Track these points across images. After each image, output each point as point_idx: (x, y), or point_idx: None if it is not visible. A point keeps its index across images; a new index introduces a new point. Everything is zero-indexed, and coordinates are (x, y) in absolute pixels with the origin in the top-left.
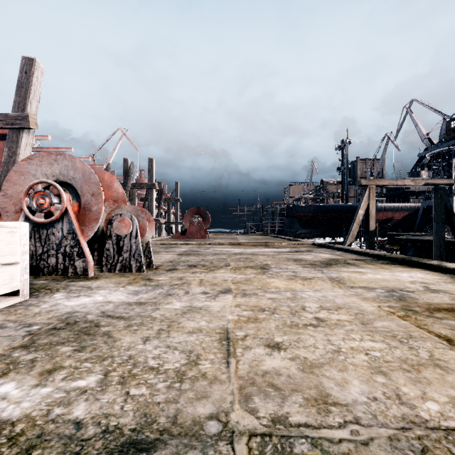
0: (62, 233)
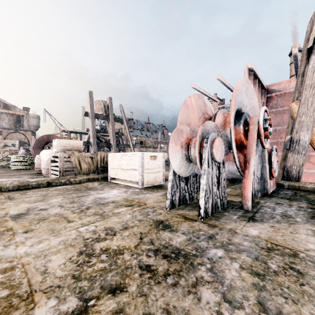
0: None
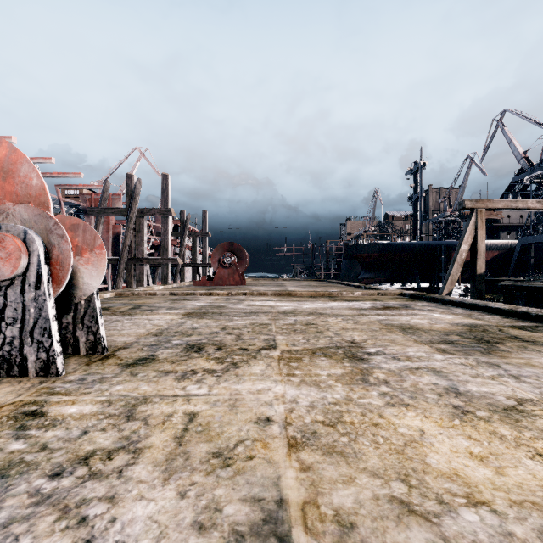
0: None
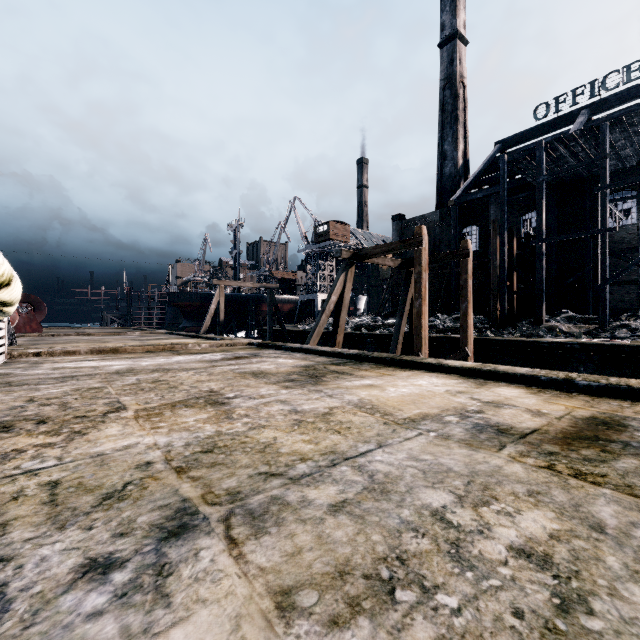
0: None
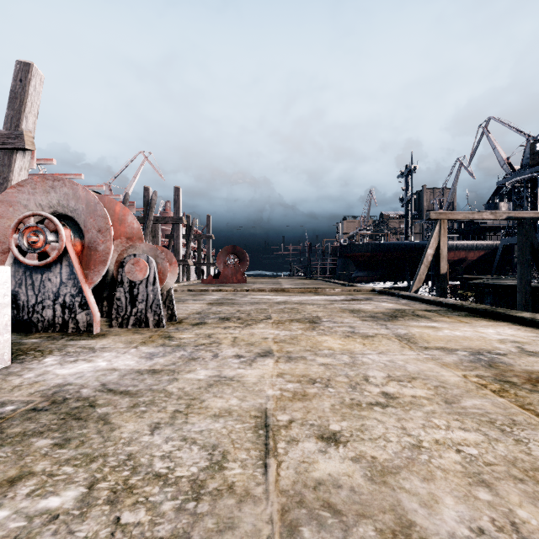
0: (60, 279)
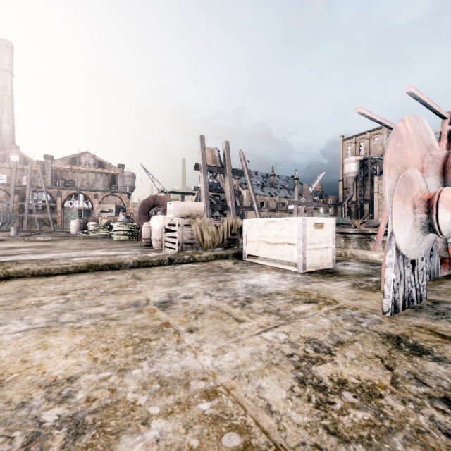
0: None
